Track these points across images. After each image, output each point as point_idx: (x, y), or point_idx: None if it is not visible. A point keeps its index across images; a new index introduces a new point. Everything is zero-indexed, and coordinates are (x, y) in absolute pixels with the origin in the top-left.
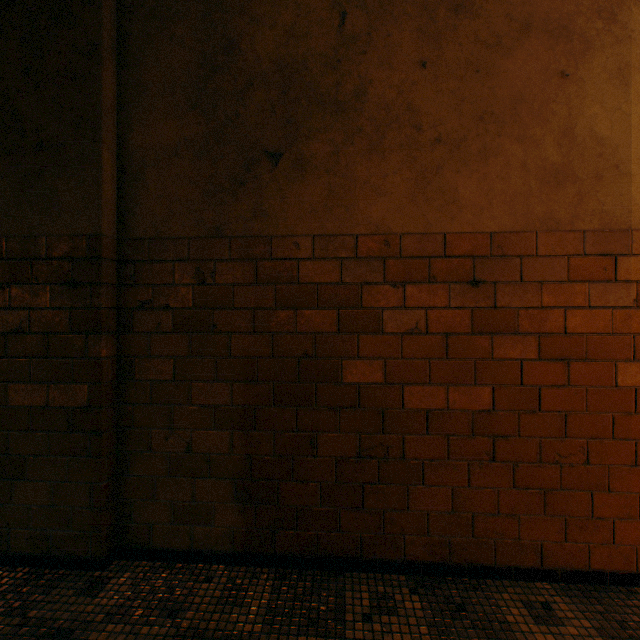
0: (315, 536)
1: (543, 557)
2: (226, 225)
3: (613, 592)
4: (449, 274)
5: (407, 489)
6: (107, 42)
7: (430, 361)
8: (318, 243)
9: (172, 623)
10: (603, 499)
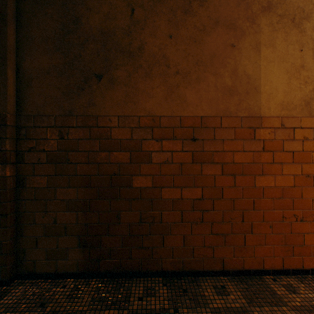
0: (119, 262)
1: (224, 265)
2: (74, 109)
3: (253, 279)
4: (182, 135)
5: (163, 237)
6: (10, 14)
7: (174, 176)
8: (120, 119)
9: (41, 309)
10: (249, 237)
